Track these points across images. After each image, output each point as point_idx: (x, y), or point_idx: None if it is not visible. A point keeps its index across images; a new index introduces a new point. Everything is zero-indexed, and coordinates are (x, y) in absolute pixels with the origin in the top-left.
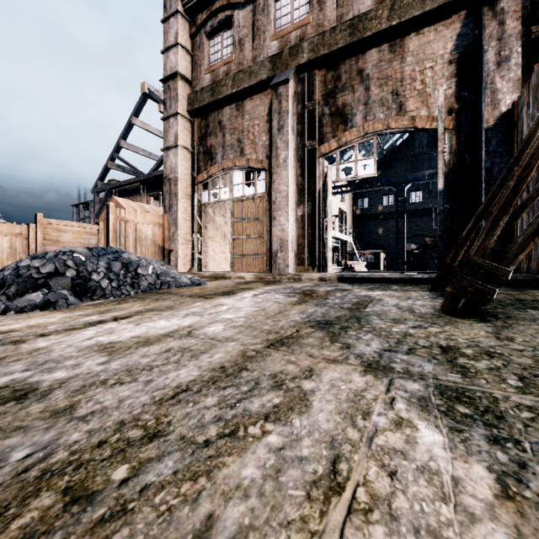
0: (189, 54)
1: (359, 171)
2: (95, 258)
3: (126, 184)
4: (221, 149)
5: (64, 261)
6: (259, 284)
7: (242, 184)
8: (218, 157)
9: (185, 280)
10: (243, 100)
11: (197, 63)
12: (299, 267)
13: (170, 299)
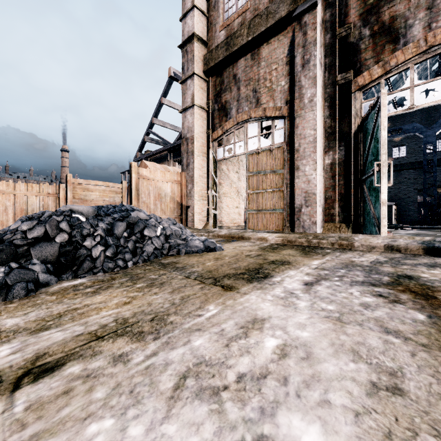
0: (204, 16)
1: (416, 99)
2: (97, 218)
3: (157, 153)
4: (236, 103)
5: (57, 223)
6: (293, 252)
7: (258, 135)
8: (233, 111)
9: (197, 243)
10: (259, 47)
11: (212, 23)
12: (327, 224)
13: (170, 284)
